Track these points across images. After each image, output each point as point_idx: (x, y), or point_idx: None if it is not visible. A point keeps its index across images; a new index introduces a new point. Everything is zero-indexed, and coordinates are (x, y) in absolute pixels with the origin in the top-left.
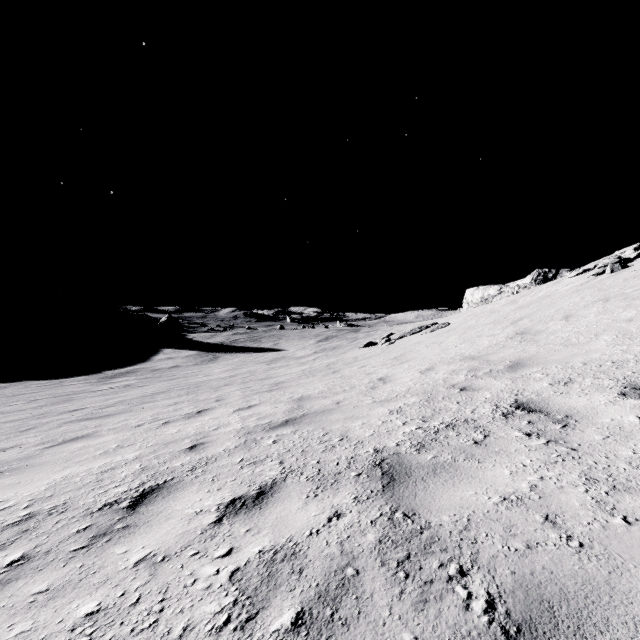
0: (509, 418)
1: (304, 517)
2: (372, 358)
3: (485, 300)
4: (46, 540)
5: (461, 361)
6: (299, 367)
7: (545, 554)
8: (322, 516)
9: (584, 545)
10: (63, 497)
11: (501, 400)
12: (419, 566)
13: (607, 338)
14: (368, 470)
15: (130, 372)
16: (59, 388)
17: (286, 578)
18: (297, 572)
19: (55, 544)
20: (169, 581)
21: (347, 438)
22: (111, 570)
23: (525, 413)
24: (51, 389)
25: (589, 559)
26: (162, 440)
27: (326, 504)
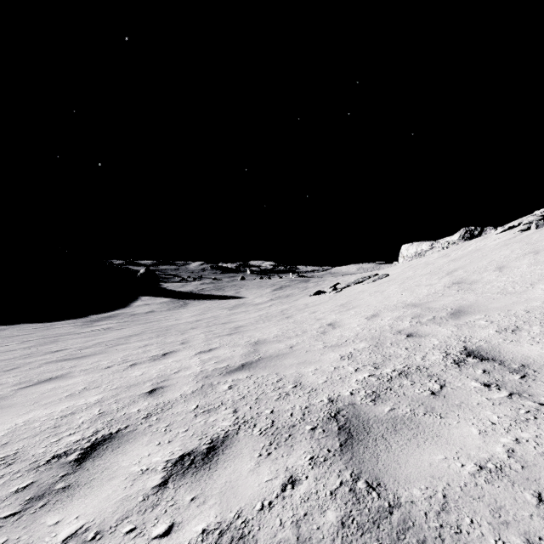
0: (462, 366)
1: (255, 483)
2: (321, 305)
3: (418, 254)
4: None
5: (404, 308)
6: (257, 312)
7: None
8: (275, 482)
9: None
10: (17, 445)
11: (450, 347)
12: None
13: (543, 287)
14: (323, 423)
15: (112, 316)
16: (49, 330)
17: None
18: None
19: None
20: None
21: (301, 385)
22: None
23: (477, 361)
24: (42, 331)
25: None
26: (126, 383)
27: (280, 466)
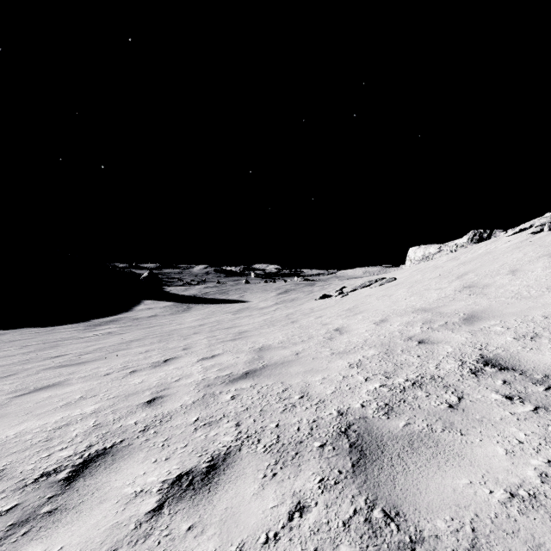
0: (480, 376)
1: (259, 509)
2: (327, 309)
3: (426, 257)
4: None
5: (414, 313)
6: (261, 317)
7: None
8: (281, 509)
9: None
10: (5, 461)
11: (465, 355)
12: None
13: None
14: (333, 439)
15: (114, 321)
16: (50, 335)
17: None
18: None
19: None
20: None
21: (308, 395)
22: None
23: (496, 371)
24: (43, 336)
25: None
26: (124, 391)
27: (286, 489)
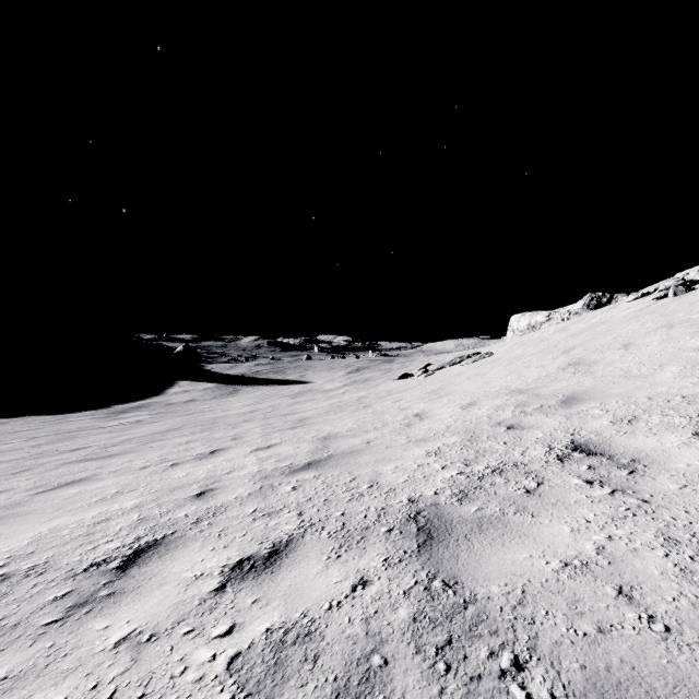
0: (565, 462)
1: (323, 585)
2: (407, 391)
3: (532, 327)
4: (16, 610)
5: (507, 395)
6: (327, 401)
7: (622, 641)
8: (345, 584)
9: (671, 629)
10: (46, 554)
11: (555, 440)
12: (463, 655)
13: (674, 369)
14: (401, 525)
15: (142, 406)
16: (63, 424)
17: (297, 668)
18: (311, 660)
19: (26, 615)
20: (153, 669)
21: (377, 485)
22: (86, 652)
23: (584, 456)
24: (54, 425)
25: (679, 649)
26: (167, 485)
27: (350, 568)
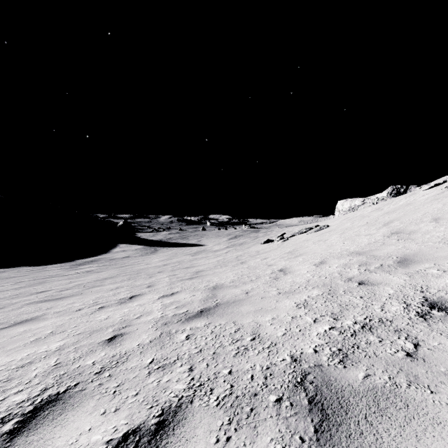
0: (429, 320)
1: None
2: (271, 252)
3: (352, 209)
4: None
5: (349, 256)
6: (215, 258)
7: None
8: None
9: None
10: None
11: (408, 297)
12: None
13: None
14: (290, 393)
15: (94, 261)
16: (41, 272)
17: None
18: None
19: None
20: None
21: (259, 337)
22: None
23: (445, 314)
24: (35, 273)
25: None
26: (90, 328)
27: None
